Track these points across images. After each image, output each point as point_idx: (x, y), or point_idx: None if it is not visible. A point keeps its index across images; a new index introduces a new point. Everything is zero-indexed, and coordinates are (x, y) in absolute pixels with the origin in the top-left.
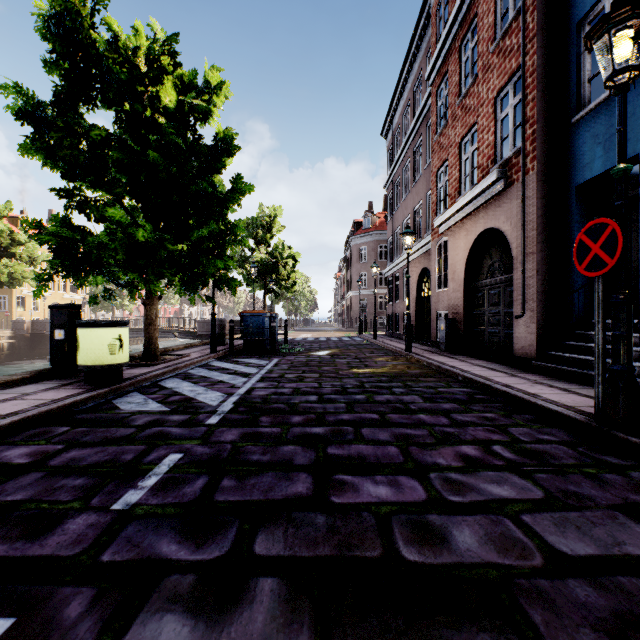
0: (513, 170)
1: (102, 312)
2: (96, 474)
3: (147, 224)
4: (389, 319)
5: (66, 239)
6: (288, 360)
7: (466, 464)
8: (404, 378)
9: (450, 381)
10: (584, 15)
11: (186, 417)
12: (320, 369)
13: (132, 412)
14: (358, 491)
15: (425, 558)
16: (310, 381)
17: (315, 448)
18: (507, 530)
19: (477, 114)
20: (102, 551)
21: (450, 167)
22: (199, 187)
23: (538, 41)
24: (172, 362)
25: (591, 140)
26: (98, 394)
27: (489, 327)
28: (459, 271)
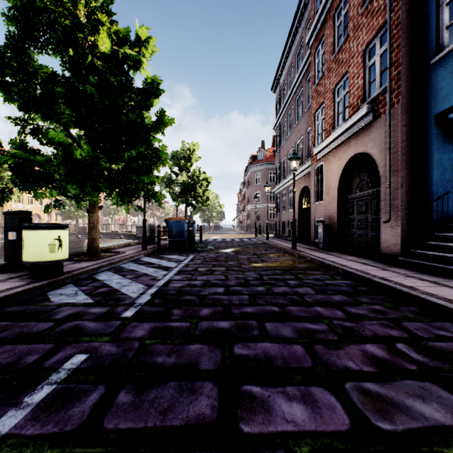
0: (380, 105)
1: (70, 220)
2: None
3: (85, 146)
4: (277, 225)
5: (23, 159)
6: (201, 256)
7: (378, 369)
8: (295, 271)
9: (333, 274)
10: None
11: (105, 310)
12: (226, 263)
13: (59, 304)
14: (269, 412)
15: None
16: (218, 274)
17: (221, 347)
18: None
19: (348, 65)
20: None
21: (326, 108)
22: (130, 118)
23: None
24: (109, 258)
25: (449, 76)
26: (35, 287)
27: (358, 230)
28: (333, 187)
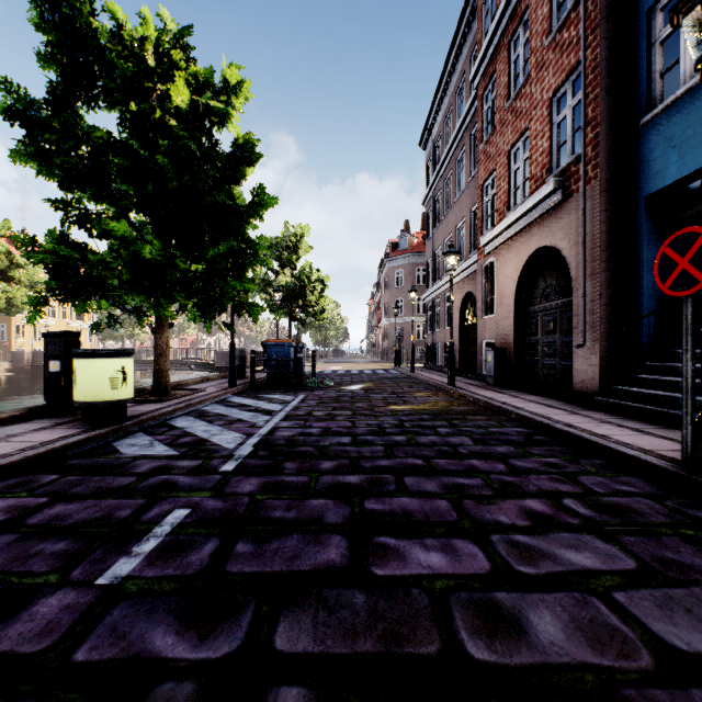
0: (572, 180)
1: (111, 342)
2: (82, 536)
3: (155, 240)
4: (428, 350)
5: (64, 258)
6: (316, 395)
7: (534, 523)
8: (449, 416)
9: (502, 419)
10: (655, 1)
11: (197, 463)
12: (353, 406)
13: (134, 457)
14: (405, 559)
15: (498, 656)
16: (342, 419)
17: (350, 502)
18: (598, 614)
19: (529, 118)
20: (76, 646)
21: (498, 179)
22: (215, 199)
23: (601, 32)
24: (185, 398)
25: (664, 143)
26: (96, 435)
27: (543, 358)
28: (509, 295)
